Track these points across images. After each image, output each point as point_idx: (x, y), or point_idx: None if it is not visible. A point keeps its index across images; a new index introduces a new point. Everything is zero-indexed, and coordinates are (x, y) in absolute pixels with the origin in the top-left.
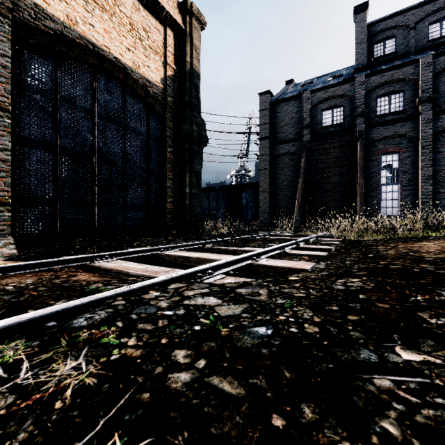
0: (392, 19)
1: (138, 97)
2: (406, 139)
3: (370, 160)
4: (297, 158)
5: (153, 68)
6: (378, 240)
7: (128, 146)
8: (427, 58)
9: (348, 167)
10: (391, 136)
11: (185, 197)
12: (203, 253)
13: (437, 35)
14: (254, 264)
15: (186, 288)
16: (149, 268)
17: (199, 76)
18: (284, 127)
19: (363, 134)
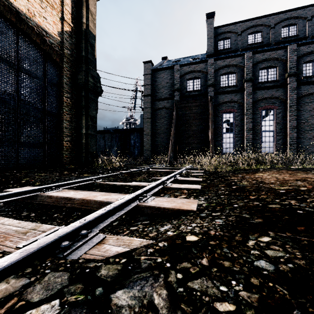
0: (228, 27)
1: (33, 43)
2: (237, 104)
3: (216, 116)
4: (170, 111)
5: (50, 20)
6: (227, 171)
7: (21, 87)
8: (249, 53)
9: (204, 120)
10: (229, 101)
11: (82, 137)
12: (90, 192)
13: (252, 42)
14: (141, 206)
15: (15, 301)
16: (2, 227)
17: (95, 37)
18: (161, 89)
19: (212, 98)
